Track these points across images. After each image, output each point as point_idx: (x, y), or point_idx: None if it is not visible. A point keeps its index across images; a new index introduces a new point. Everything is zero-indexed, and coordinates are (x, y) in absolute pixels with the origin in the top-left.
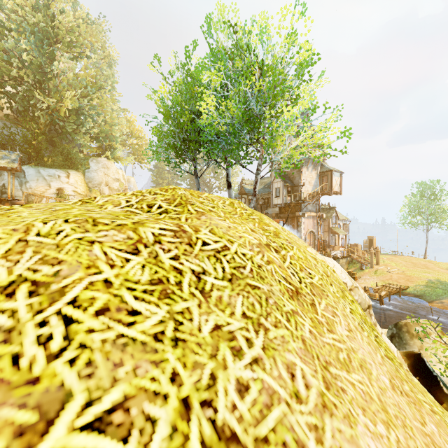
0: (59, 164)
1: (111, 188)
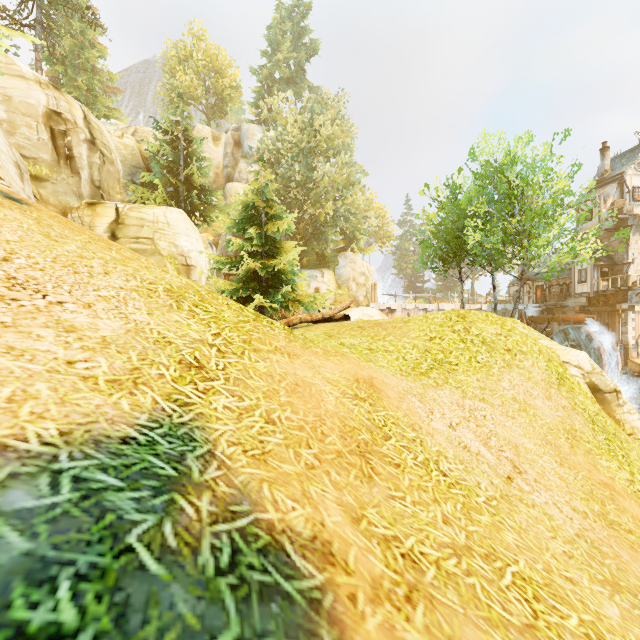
0: (313, 264)
1: (358, 283)
